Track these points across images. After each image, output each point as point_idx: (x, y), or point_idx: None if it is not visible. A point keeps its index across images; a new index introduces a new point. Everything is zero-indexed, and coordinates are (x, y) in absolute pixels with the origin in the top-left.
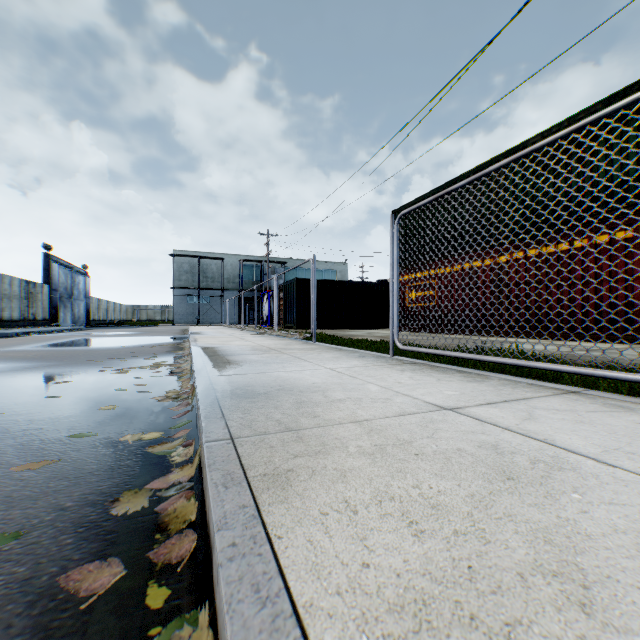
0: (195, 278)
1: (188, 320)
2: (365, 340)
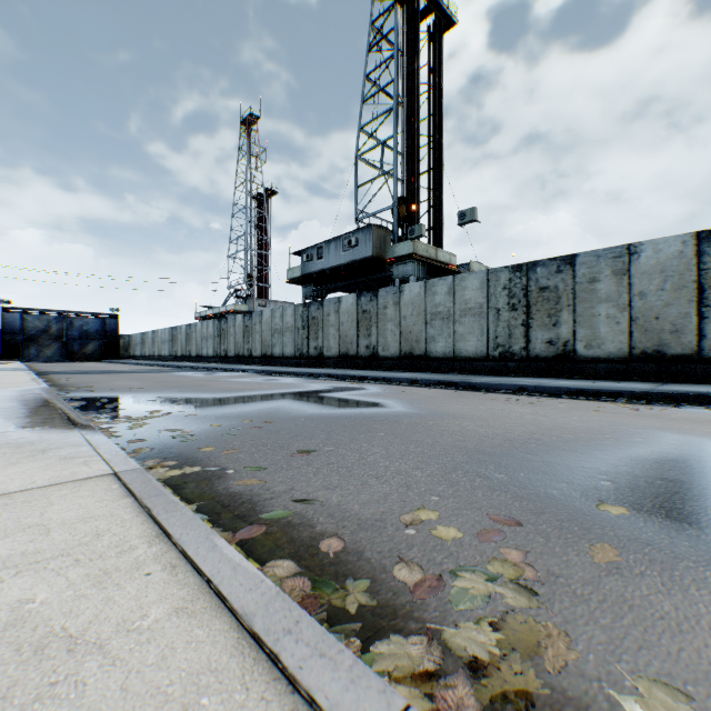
0: None
1: None
2: None
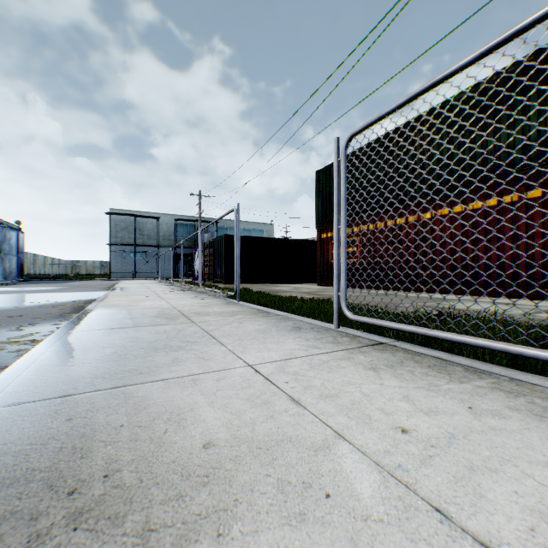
0: (132, 235)
1: (125, 274)
2: (294, 298)
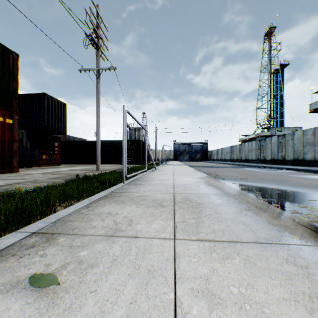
0: None
1: None
2: None
